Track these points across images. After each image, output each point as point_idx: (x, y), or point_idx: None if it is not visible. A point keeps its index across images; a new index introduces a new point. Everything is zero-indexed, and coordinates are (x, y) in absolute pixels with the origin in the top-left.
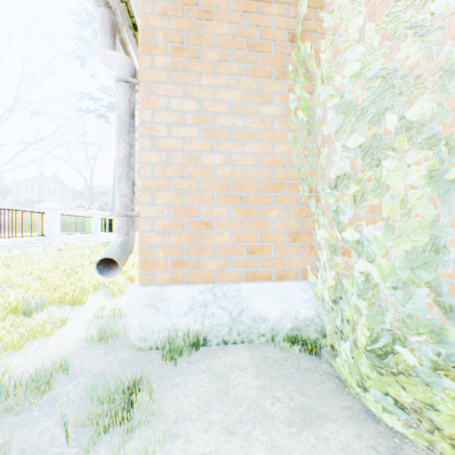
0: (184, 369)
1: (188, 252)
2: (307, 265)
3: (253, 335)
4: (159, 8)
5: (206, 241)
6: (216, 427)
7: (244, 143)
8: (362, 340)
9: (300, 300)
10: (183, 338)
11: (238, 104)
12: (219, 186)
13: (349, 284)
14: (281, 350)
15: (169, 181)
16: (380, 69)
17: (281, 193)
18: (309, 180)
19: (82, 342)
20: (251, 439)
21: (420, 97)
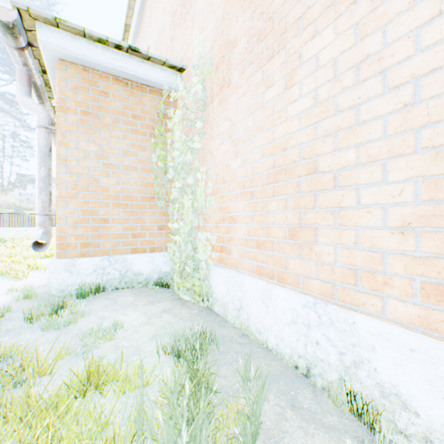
0: (92, 300)
1: (93, 237)
2: (168, 243)
3: (135, 283)
4: (72, 86)
5: (105, 230)
6: (111, 310)
7: (130, 172)
8: (178, 269)
9: (163, 262)
10: (90, 287)
11: (126, 150)
12: (113, 198)
13: (176, 247)
14: (150, 288)
15: (79, 193)
16: (182, 161)
17: (153, 203)
18: (166, 198)
19: (9, 301)
20: (127, 310)
21: (190, 177)
